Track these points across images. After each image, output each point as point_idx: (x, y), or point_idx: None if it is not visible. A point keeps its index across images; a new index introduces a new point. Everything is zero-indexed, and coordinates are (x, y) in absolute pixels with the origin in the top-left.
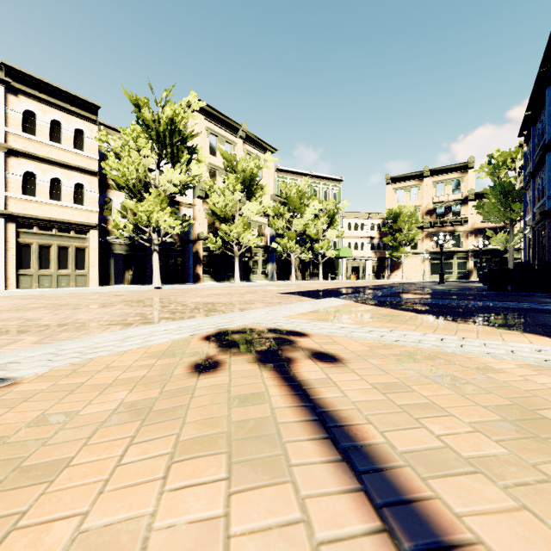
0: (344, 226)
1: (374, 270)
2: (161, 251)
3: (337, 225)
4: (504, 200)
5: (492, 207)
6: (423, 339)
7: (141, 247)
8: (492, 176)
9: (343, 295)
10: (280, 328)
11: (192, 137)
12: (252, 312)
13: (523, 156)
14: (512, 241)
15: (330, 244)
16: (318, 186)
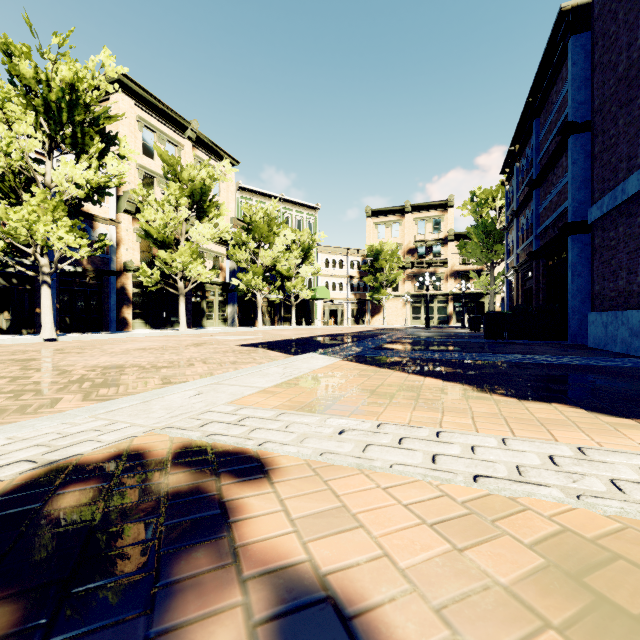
0: (321, 263)
1: (353, 314)
2: (62, 285)
3: (312, 260)
4: (486, 240)
5: (475, 247)
6: (520, 464)
7: (26, 278)
8: (475, 214)
9: (323, 347)
10: (211, 441)
11: (109, 119)
12: (171, 393)
13: (505, 194)
14: (493, 284)
15: (304, 283)
16: (290, 213)
